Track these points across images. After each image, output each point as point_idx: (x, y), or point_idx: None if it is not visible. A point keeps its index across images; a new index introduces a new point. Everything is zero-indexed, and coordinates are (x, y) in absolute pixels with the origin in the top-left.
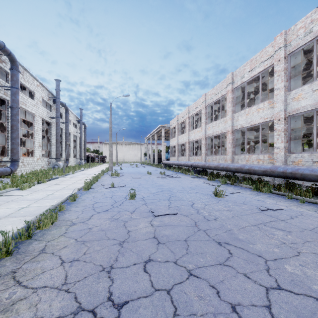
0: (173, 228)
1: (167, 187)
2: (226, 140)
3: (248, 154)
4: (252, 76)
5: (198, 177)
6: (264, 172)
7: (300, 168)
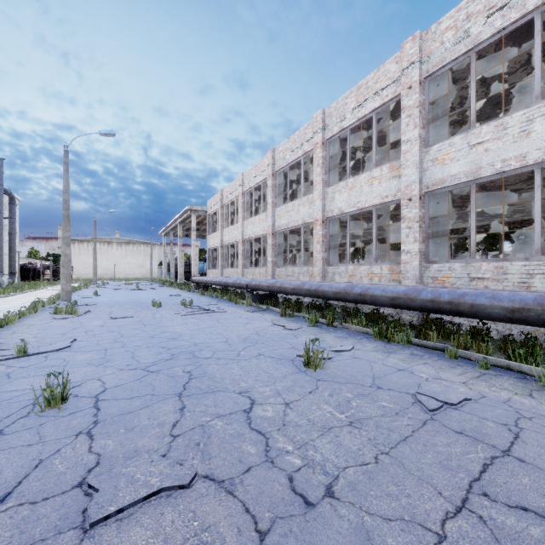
0: None
1: (189, 343)
2: (307, 240)
3: (352, 264)
4: (359, 118)
5: (262, 309)
6: (393, 299)
7: (467, 293)
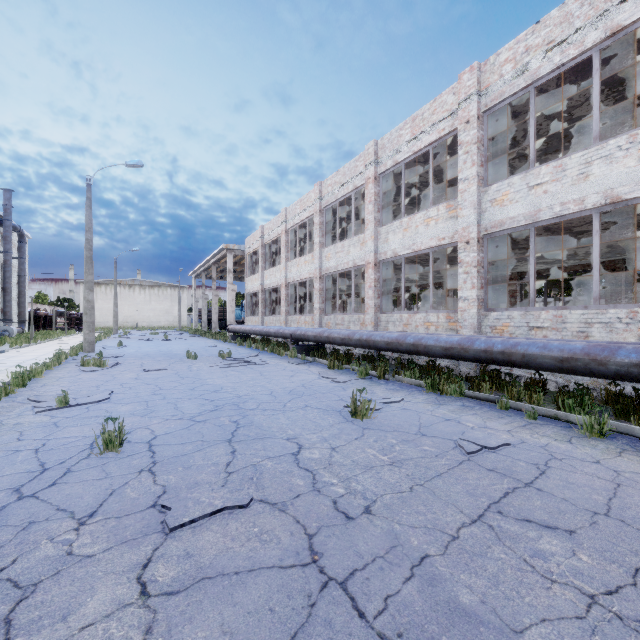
0: (230, 593)
1: (232, 395)
2: (360, 284)
3: (407, 312)
4: (415, 152)
5: (308, 361)
6: (446, 350)
7: (520, 342)
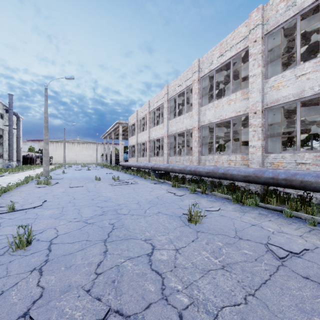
0: None
1: (115, 204)
2: (188, 140)
3: (217, 155)
4: (222, 63)
5: (161, 182)
6: (245, 177)
7: (298, 173)
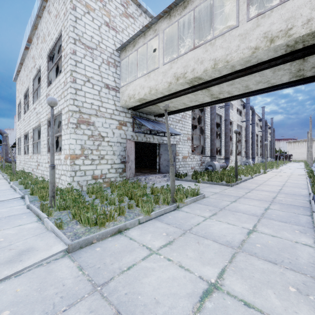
0: None
1: None
2: None
3: None
4: None
5: None
6: None
7: None
